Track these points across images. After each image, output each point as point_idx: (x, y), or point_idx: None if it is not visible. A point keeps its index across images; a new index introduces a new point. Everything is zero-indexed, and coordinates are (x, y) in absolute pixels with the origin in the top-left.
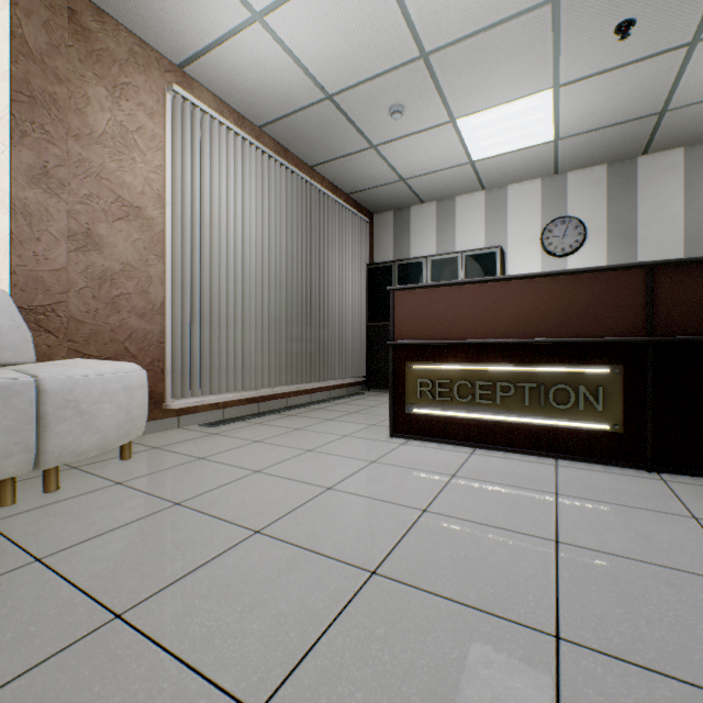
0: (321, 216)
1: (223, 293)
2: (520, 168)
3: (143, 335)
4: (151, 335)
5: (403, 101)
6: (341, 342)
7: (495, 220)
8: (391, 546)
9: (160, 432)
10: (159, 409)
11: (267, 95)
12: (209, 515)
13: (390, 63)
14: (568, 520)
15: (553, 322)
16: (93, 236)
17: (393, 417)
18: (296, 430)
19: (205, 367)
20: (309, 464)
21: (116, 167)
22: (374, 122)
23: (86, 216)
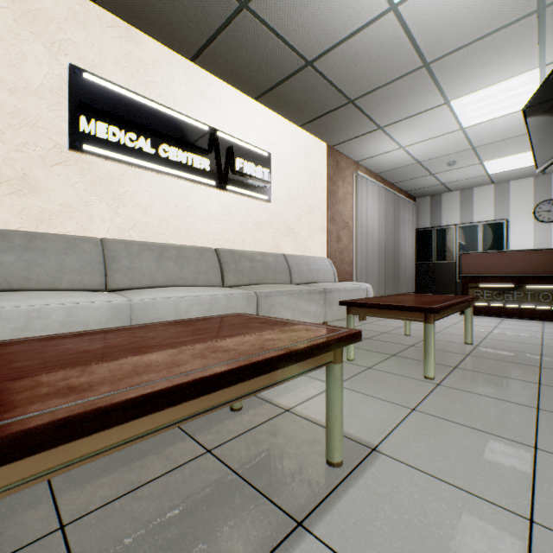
0: (397, 208)
1: (369, 253)
2: (519, 174)
3: (348, 272)
4: (349, 272)
5: (456, 160)
6: (404, 273)
7: (501, 201)
8: (490, 330)
9: None
10: None
11: (389, 164)
12: None
13: (455, 151)
14: (546, 330)
15: (541, 268)
16: (339, 237)
17: None
18: None
19: None
20: None
21: (343, 209)
22: (436, 167)
23: (338, 230)
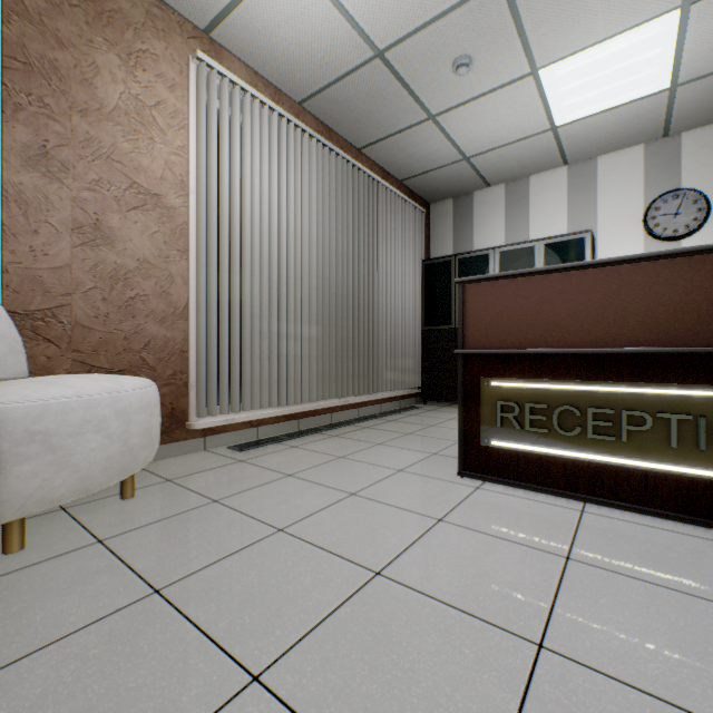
0: (370, 206)
1: (256, 294)
2: (616, 132)
3: (163, 343)
4: (172, 343)
5: (471, 50)
6: (392, 348)
7: (581, 200)
8: None
9: (183, 455)
10: (182, 428)
11: (306, 59)
12: (191, 624)
13: None
14: None
15: None
16: (103, 228)
17: (463, 450)
18: (338, 458)
19: (235, 380)
20: (350, 519)
21: (131, 148)
22: (433, 84)
23: (94, 205)
